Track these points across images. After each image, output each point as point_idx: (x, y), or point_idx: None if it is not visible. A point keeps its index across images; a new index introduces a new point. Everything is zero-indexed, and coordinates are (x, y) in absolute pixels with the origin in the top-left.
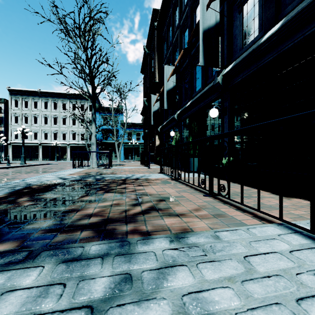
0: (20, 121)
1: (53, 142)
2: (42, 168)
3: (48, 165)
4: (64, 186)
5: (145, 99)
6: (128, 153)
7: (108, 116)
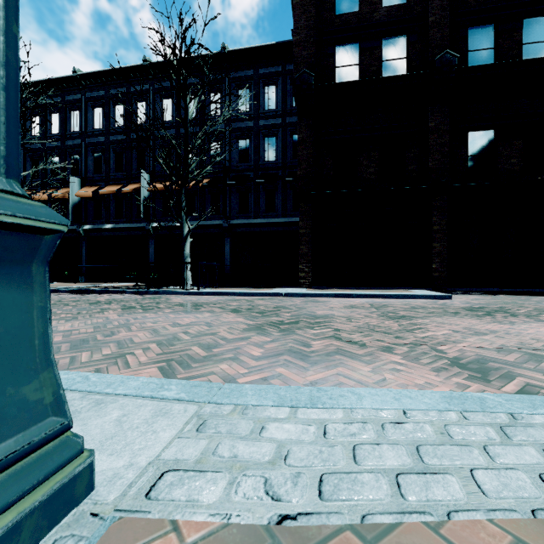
0: None
1: None
2: None
3: None
4: None
5: None
6: None
7: None
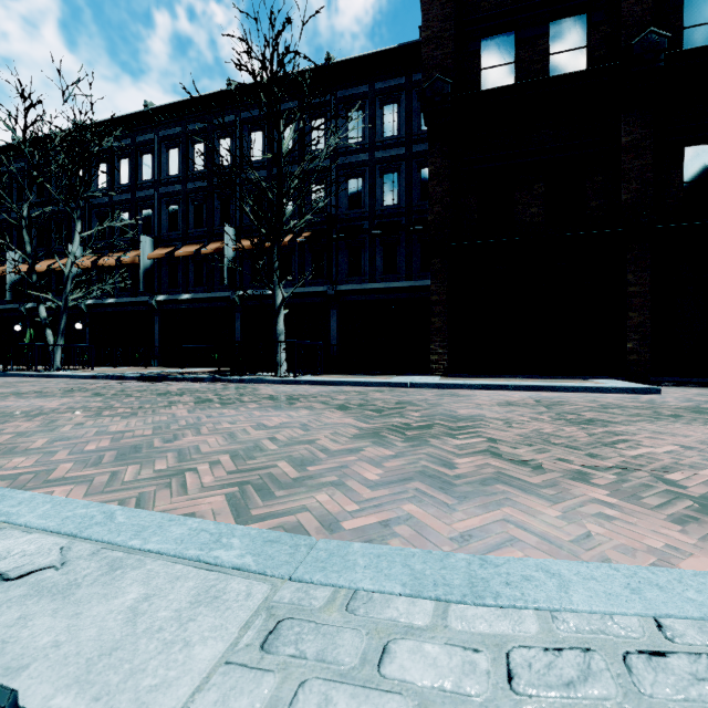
0: None
1: None
2: None
3: None
4: None
5: None
6: None
7: None
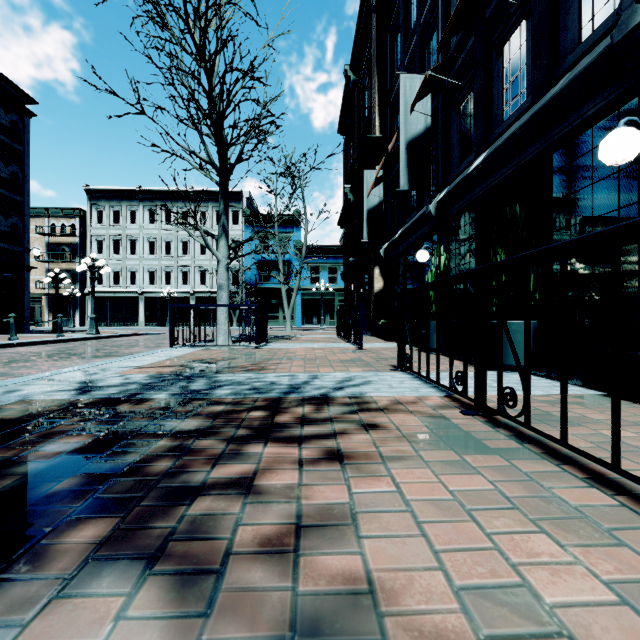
0: (106, 251)
1: (164, 289)
2: (118, 344)
3: (144, 336)
4: (12, 443)
5: (349, 186)
6: (311, 312)
7: (269, 233)
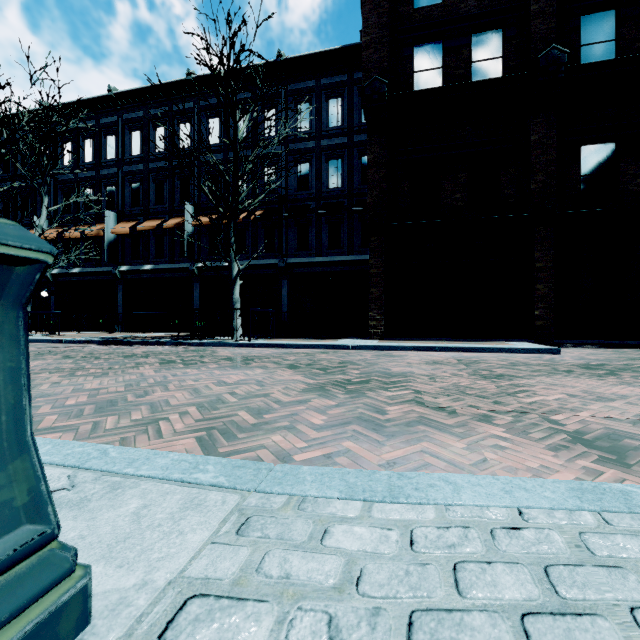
0: None
1: None
2: None
3: None
4: None
5: None
6: None
7: None
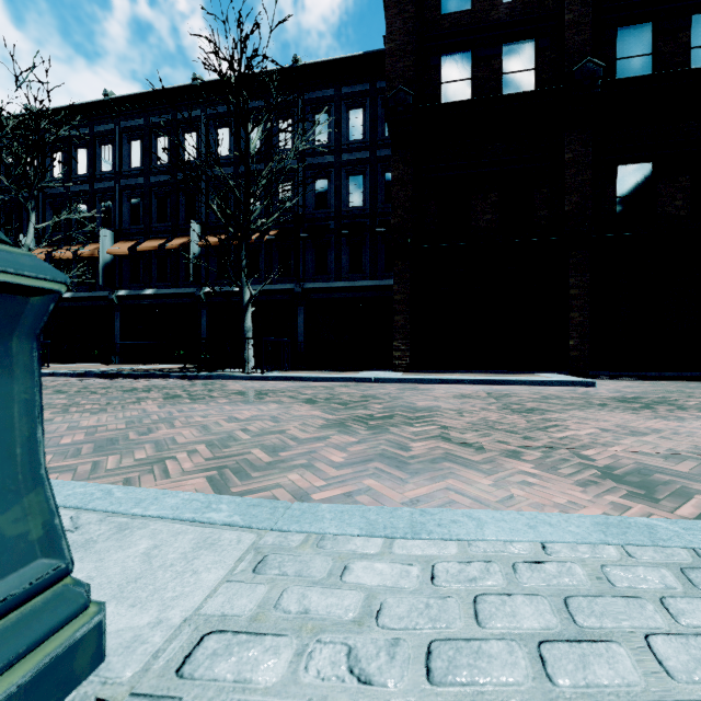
0: None
1: None
2: None
3: None
4: None
5: None
6: None
7: None
